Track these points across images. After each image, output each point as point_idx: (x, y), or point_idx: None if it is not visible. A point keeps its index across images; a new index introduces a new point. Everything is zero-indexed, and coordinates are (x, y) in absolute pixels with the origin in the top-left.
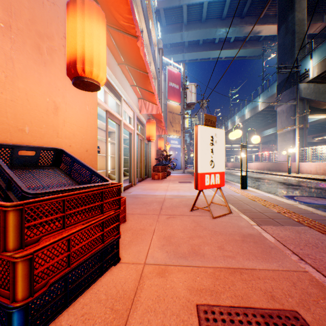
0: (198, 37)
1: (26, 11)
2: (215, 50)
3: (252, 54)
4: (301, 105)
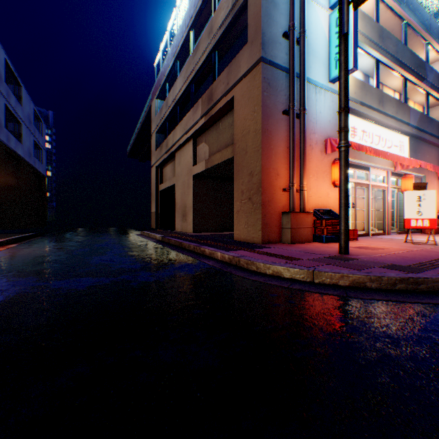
0: None
1: (319, 169)
2: None
3: None
4: None
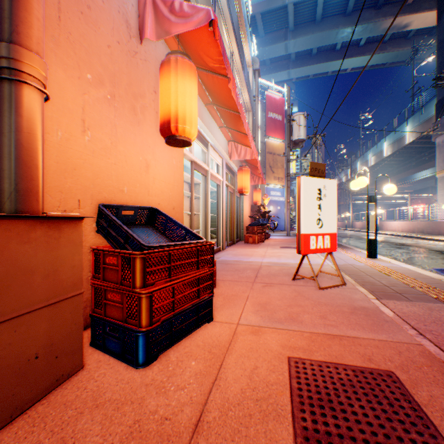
0: (310, 46)
1: (125, 78)
2: (336, 60)
3: (395, 59)
4: None
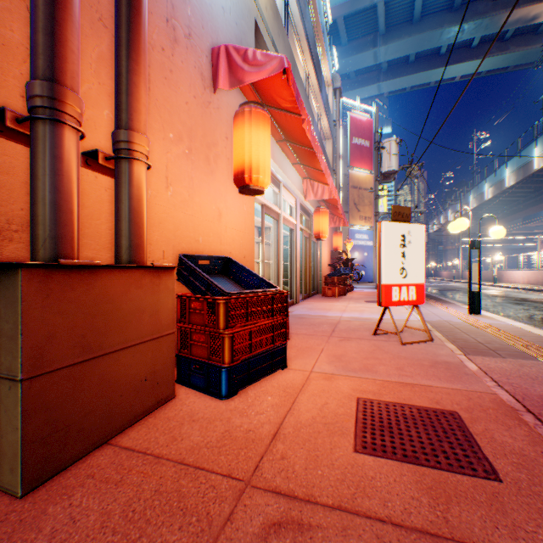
0: (406, 51)
1: (200, 130)
2: (440, 67)
3: (521, 61)
4: None
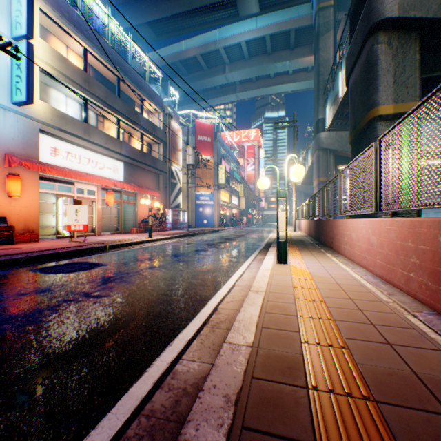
0: (245, 77)
1: None
2: (272, 86)
3: None
4: (325, 155)
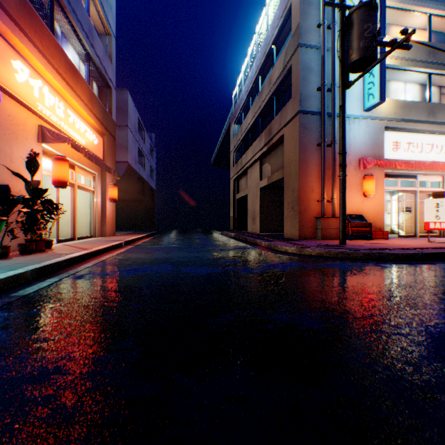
0: None
1: (353, 183)
2: None
3: None
4: None
